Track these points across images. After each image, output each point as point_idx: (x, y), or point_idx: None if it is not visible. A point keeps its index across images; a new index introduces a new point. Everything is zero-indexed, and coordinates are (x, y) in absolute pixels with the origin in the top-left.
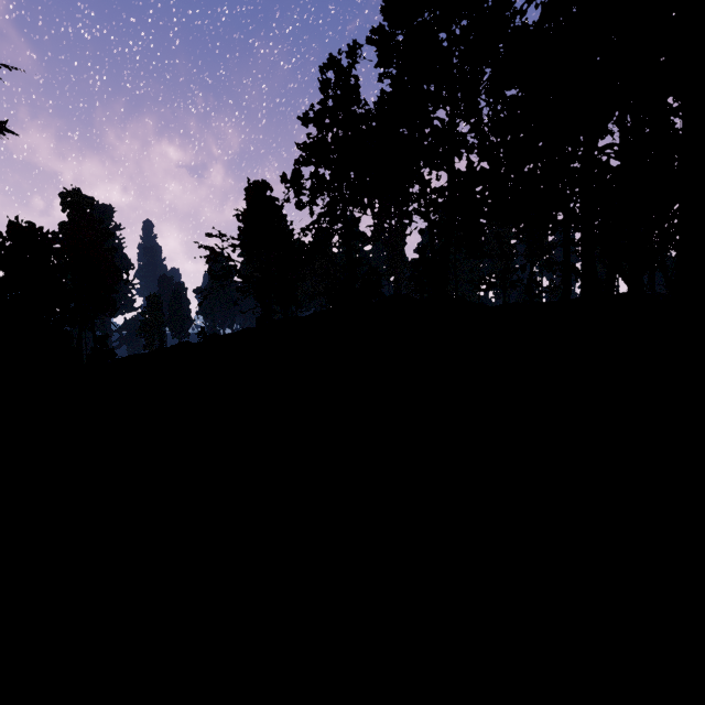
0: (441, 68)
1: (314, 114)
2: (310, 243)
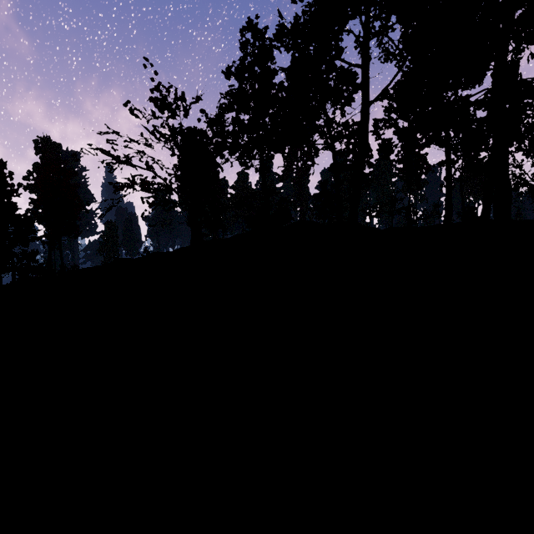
0: None
1: (235, 69)
2: (213, 134)
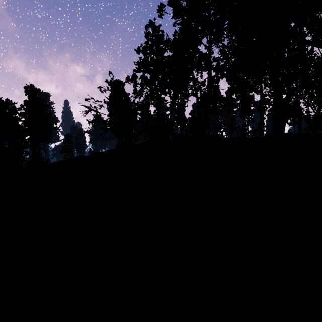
0: (204, 18)
1: (142, 48)
2: (137, 102)
